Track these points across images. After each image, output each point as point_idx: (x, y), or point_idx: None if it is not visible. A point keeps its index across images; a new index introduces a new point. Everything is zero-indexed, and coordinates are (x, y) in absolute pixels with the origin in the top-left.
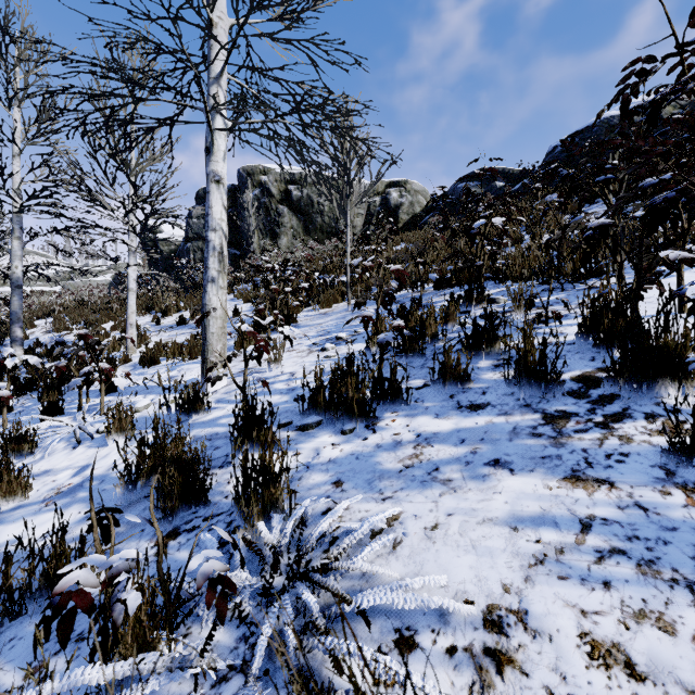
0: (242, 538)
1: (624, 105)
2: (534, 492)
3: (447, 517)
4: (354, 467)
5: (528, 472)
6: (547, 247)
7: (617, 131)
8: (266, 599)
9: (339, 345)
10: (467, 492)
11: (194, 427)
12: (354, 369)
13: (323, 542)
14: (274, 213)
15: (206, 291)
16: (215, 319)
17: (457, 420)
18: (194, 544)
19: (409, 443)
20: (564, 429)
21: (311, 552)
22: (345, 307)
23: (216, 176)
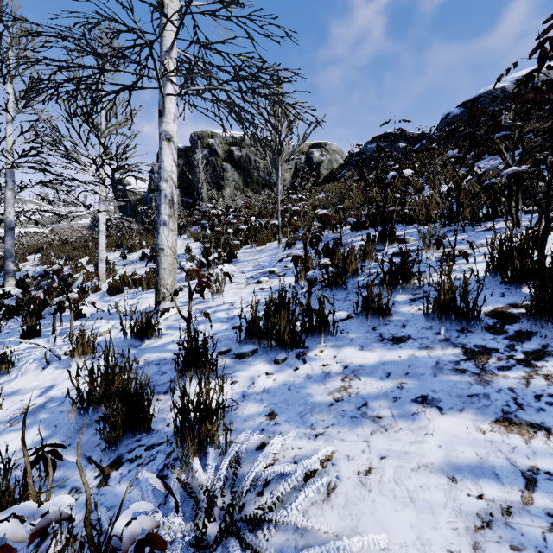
0: (177, 478)
1: (542, 59)
2: (467, 435)
3: (381, 460)
4: (286, 398)
5: (457, 412)
6: (447, 195)
7: (499, 101)
8: (198, 551)
9: (272, 279)
10: (398, 432)
11: (146, 351)
12: (285, 303)
13: (256, 486)
14: (219, 169)
15: (159, 233)
16: (166, 257)
17: (381, 353)
18: (125, 496)
19: (338, 375)
20: (486, 365)
21: (244, 497)
22: (277, 245)
23: (167, 135)
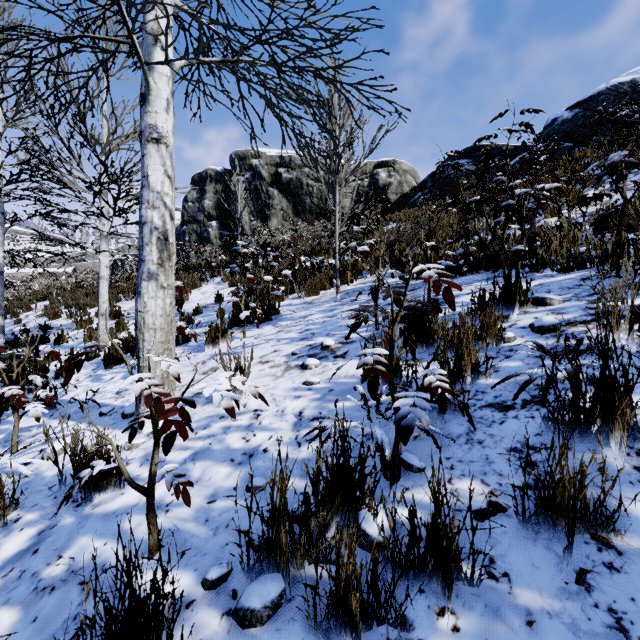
0: None
1: None
2: None
3: None
4: None
5: None
6: (596, 224)
7: (627, 99)
8: None
9: (325, 361)
10: None
11: (86, 528)
12: (349, 465)
13: None
14: (264, 195)
15: (141, 292)
16: (153, 331)
17: None
18: None
19: None
20: None
21: None
22: (334, 296)
23: (155, 133)
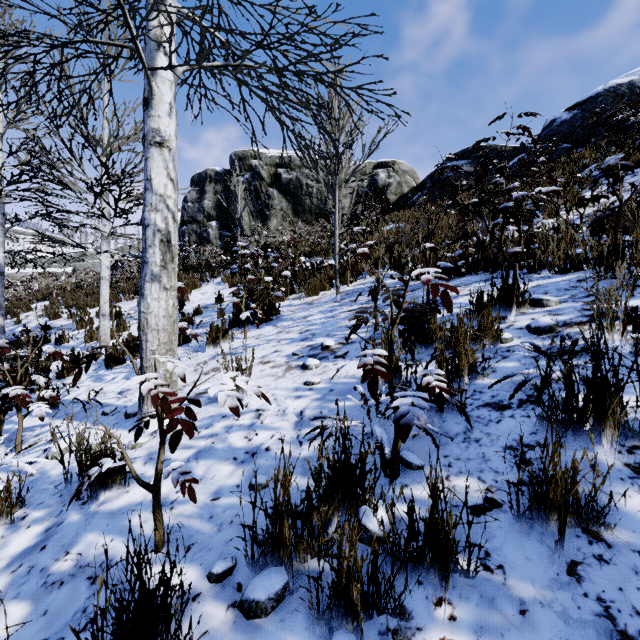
0: None
1: None
2: None
3: None
4: None
5: None
6: (593, 226)
7: (625, 100)
8: None
9: (325, 361)
10: None
11: (92, 525)
12: (350, 462)
13: None
14: (264, 196)
15: (145, 294)
16: (156, 332)
17: None
18: None
19: None
20: None
21: None
22: (334, 296)
23: (158, 137)
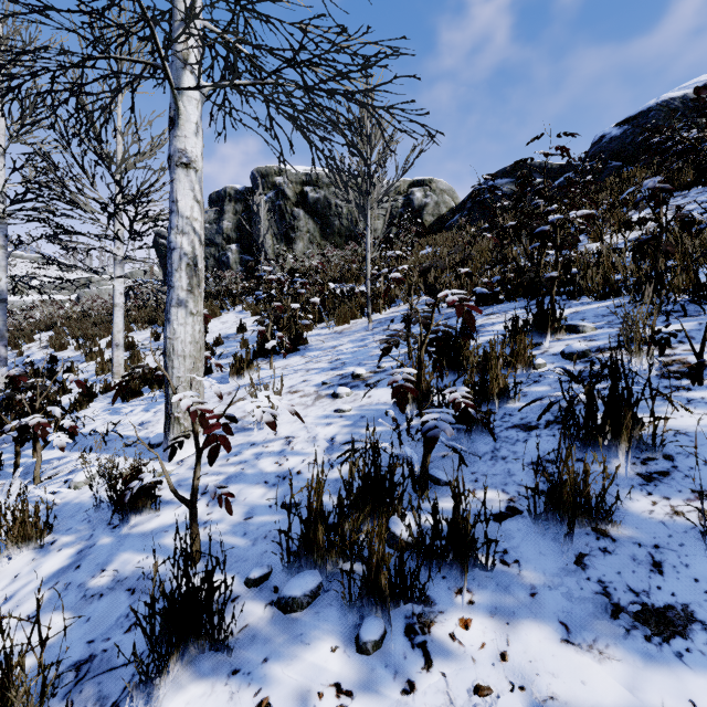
0: None
1: None
2: None
3: None
4: None
5: None
6: (634, 250)
7: (679, 115)
8: None
9: (356, 389)
10: None
11: (125, 545)
12: (380, 475)
13: None
14: (289, 216)
15: (170, 319)
16: (183, 359)
17: (629, 671)
18: None
19: None
20: None
21: None
22: (365, 325)
23: (184, 158)
